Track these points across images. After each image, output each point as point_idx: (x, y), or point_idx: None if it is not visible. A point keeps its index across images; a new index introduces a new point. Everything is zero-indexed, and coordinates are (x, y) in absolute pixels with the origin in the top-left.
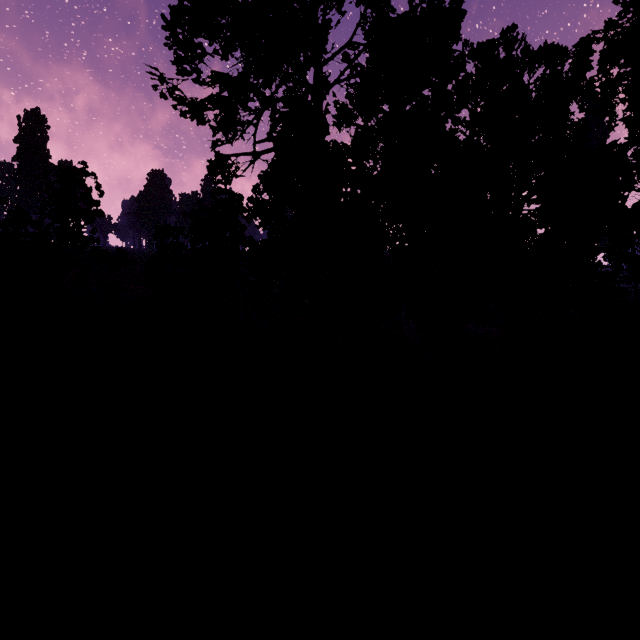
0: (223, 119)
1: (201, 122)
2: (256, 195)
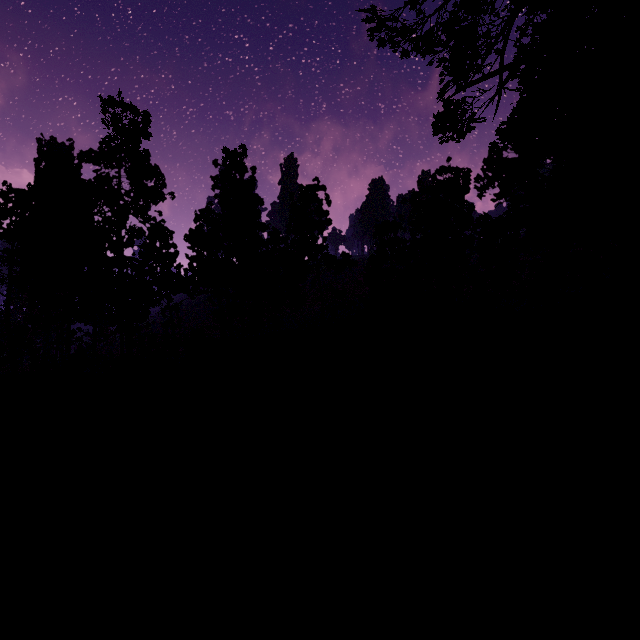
0: (457, 42)
1: (428, 51)
2: (495, 154)
